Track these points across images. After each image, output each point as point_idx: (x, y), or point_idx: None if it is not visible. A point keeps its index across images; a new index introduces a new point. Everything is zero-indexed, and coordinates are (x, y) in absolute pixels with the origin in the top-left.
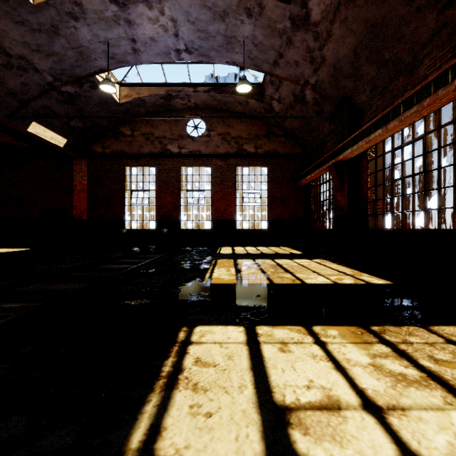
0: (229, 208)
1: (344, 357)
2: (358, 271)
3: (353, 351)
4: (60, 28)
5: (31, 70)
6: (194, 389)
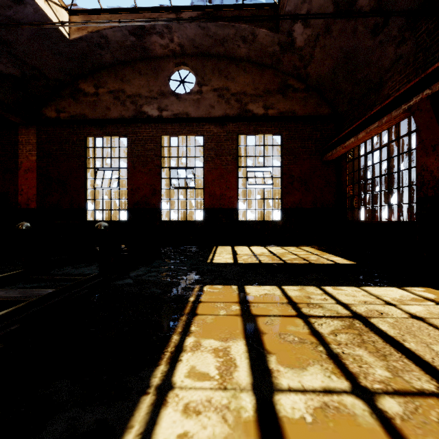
0: (228, 192)
1: None
2: None
3: None
4: None
5: None
6: None
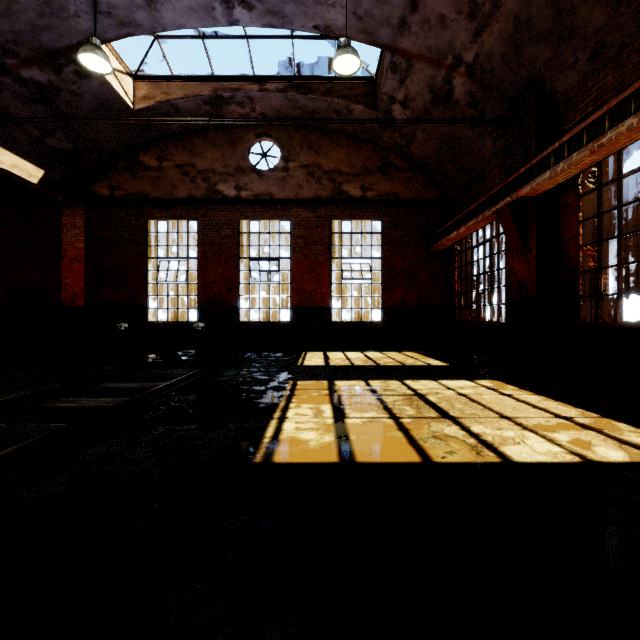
0: (320, 288)
1: None
2: (598, 415)
3: None
4: None
5: None
6: None
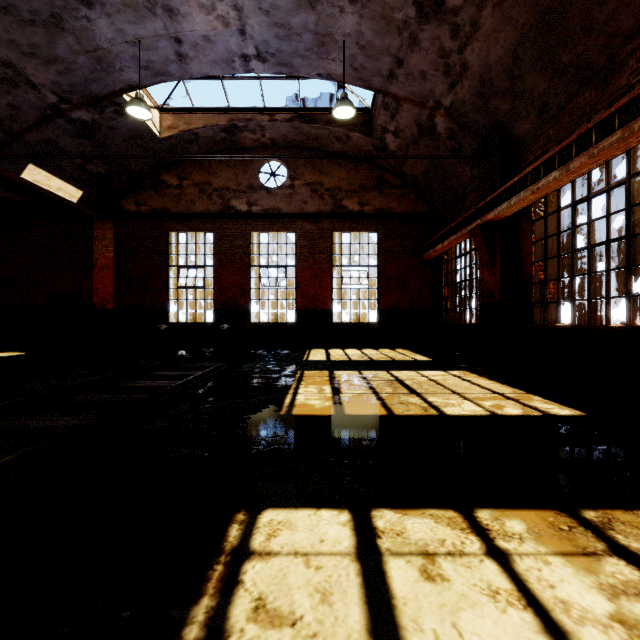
0: (322, 292)
1: (554, 595)
2: (524, 392)
3: (567, 578)
4: (66, 19)
5: (24, 84)
6: None
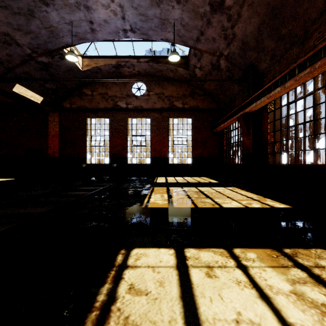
0: (163, 148)
1: (266, 283)
2: (263, 197)
3: (272, 276)
4: (35, 11)
5: (14, 44)
6: (124, 324)
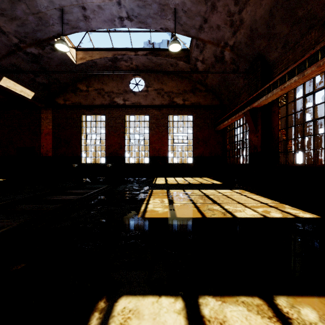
0: (163, 147)
1: None
2: (279, 202)
3: None
4: None
5: None
6: None
